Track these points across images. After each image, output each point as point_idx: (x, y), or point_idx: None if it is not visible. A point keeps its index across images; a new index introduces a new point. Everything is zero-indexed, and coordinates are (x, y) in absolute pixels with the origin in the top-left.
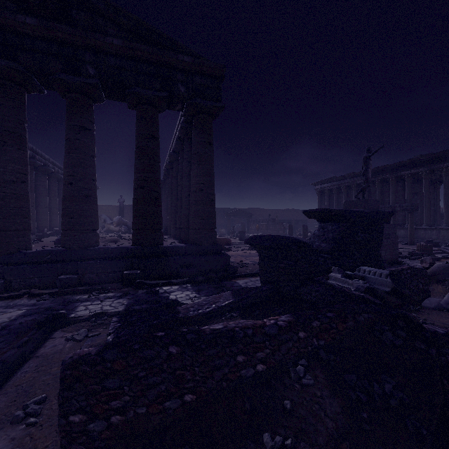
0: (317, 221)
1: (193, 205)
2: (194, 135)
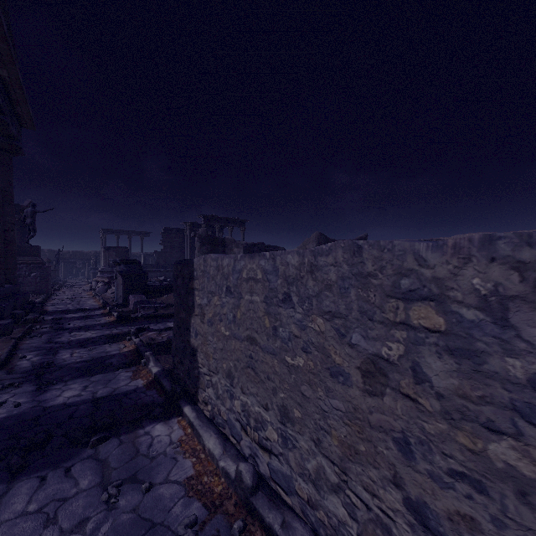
0: (117, 264)
1: (5, 244)
2: (3, 171)
